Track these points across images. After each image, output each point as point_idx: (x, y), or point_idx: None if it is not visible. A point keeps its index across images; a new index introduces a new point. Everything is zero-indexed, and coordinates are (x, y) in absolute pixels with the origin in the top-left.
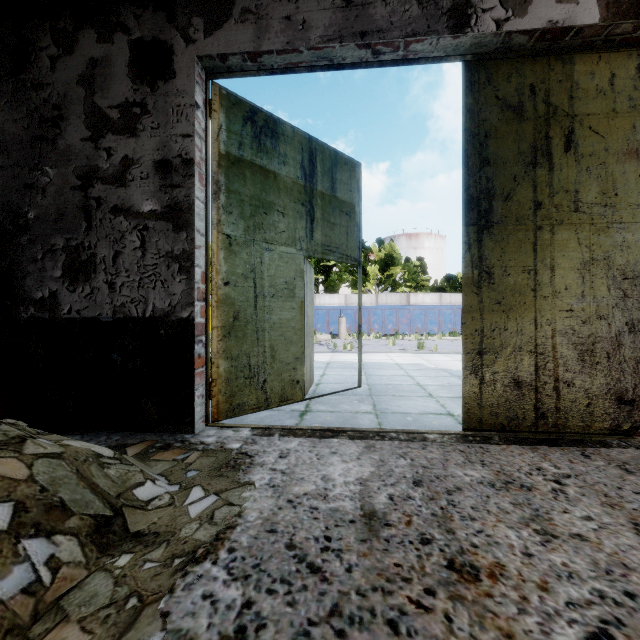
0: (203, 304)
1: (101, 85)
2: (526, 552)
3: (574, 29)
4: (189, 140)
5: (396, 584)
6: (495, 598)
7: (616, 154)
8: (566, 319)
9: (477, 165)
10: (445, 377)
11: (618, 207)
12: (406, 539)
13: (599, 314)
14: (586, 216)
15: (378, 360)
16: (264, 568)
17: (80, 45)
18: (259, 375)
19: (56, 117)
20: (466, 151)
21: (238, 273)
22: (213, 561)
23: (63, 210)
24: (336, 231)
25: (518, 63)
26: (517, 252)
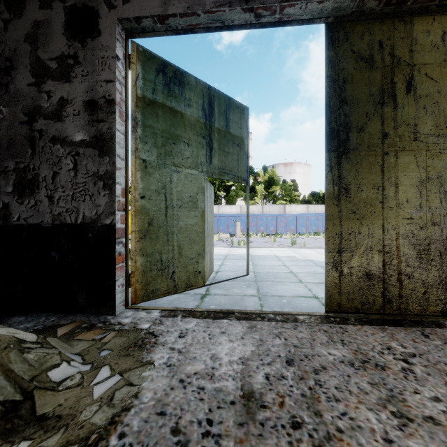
0: (123, 213)
1: (43, 42)
2: (386, 438)
3: None
4: (111, 84)
5: None
6: None
7: (446, 95)
8: (407, 225)
9: (337, 104)
10: (311, 266)
11: None
12: (279, 423)
13: (433, 221)
14: (423, 144)
15: (262, 253)
16: None
17: (26, 11)
18: (169, 267)
19: (8, 67)
20: (328, 93)
21: (152, 189)
22: None
23: (13, 140)
24: (229, 158)
25: (369, 24)
26: (368, 172)
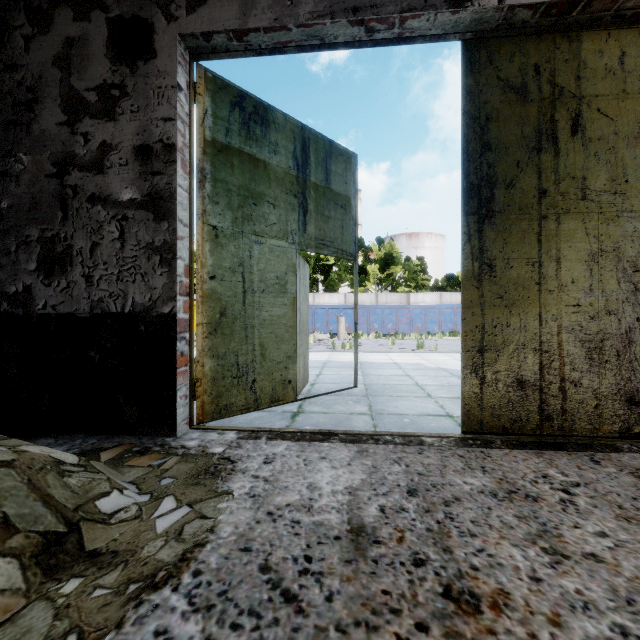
0: (186, 299)
1: (78, 66)
2: (534, 576)
3: (582, 3)
4: (171, 124)
5: (383, 617)
6: (499, 636)
7: (626, 138)
8: (573, 314)
9: (478, 150)
10: (445, 377)
11: (629, 195)
12: (397, 560)
13: (608, 309)
14: (594, 204)
15: (376, 359)
16: (231, 596)
17: (56, 24)
18: (248, 374)
19: (30, 100)
20: (466, 135)
21: (225, 267)
22: (174, 587)
23: (38, 199)
24: (331, 224)
25: (521, 41)
26: (520, 243)
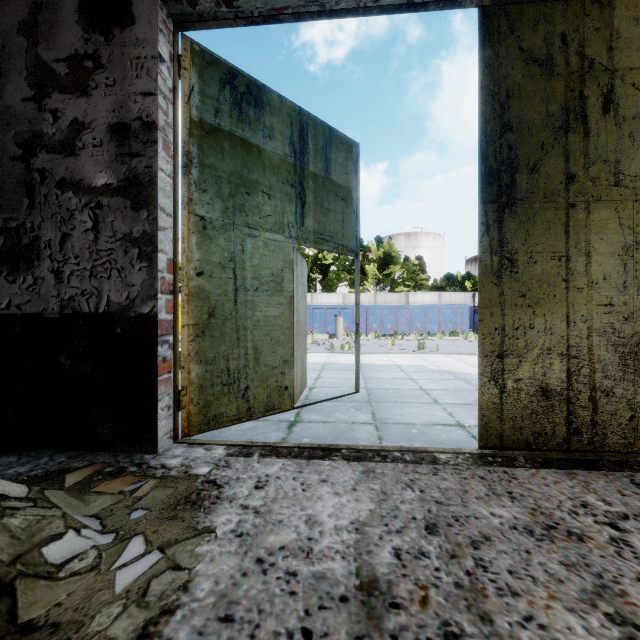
0: (170, 297)
1: (46, 34)
2: None
3: None
4: (151, 99)
5: None
6: None
7: None
8: (604, 315)
9: (497, 131)
10: (450, 380)
11: None
12: (422, 635)
13: None
14: (629, 191)
15: (377, 361)
16: None
17: None
18: (240, 381)
19: None
20: (484, 114)
21: (214, 262)
22: None
23: (1, 184)
24: (330, 218)
25: (546, 8)
26: (545, 235)
